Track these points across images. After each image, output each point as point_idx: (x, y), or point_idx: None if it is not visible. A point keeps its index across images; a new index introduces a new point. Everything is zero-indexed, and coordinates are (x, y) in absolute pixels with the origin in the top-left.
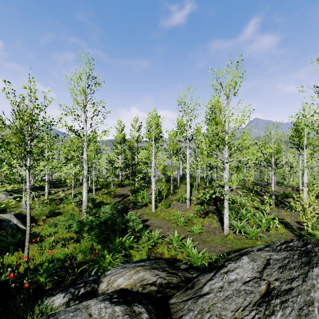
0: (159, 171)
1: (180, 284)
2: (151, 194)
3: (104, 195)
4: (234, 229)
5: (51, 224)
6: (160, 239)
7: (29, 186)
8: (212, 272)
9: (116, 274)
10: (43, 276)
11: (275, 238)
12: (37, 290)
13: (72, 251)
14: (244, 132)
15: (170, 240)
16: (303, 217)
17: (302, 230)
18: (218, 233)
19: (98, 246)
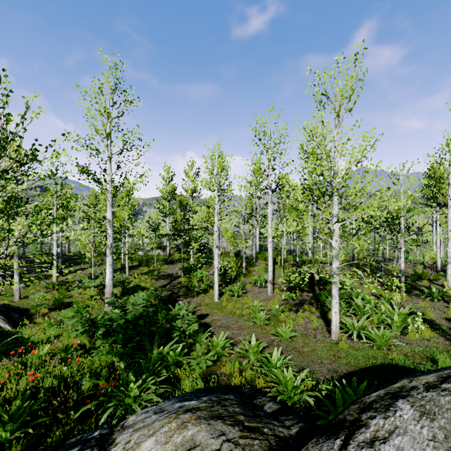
0: (225, 241)
1: None
2: (214, 275)
3: (142, 275)
4: (346, 330)
5: (52, 321)
6: (226, 348)
7: None
8: (338, 439)
9: (142, 428)
10: (6, 428)
11: (420, 348)
12: None
13: (75, 373)
14: (367, 171)
15: (243, 351)
16: None
17: None
18: (321, 337)
19: (120, 365)
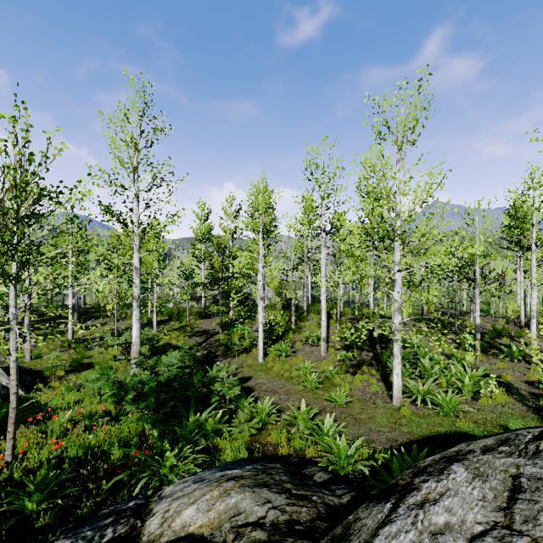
0: (271, 291)
1: (316, 524)
2: (257, 331)
3: (173, 332)
4: (410, 395)
5: (71, 385)
6: (273, 415)
7: (15, 314)
8: (388, 503)
9: (182, 497)
10: (33, 498)
11: (492, 414)
12: (18, 529)
13: (102, 442)
14: (432, 213)
15: (292, 418)
16: (536, 373)
17: (540, 397)
18: (381, 403)
19: (153, 433)
